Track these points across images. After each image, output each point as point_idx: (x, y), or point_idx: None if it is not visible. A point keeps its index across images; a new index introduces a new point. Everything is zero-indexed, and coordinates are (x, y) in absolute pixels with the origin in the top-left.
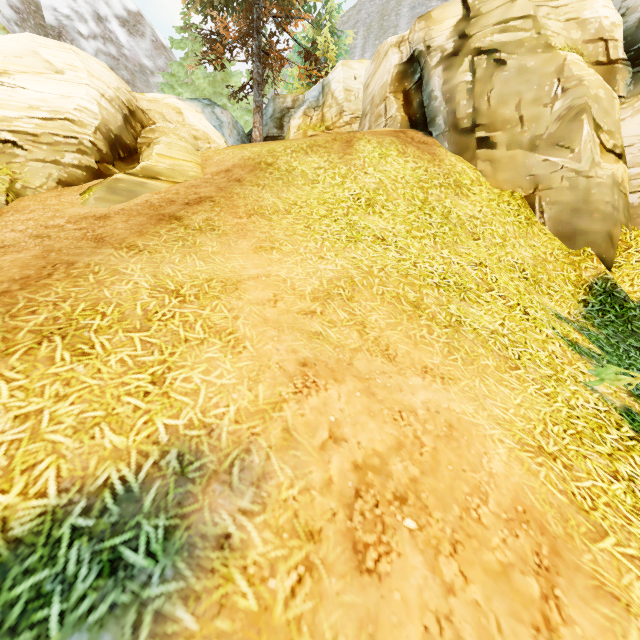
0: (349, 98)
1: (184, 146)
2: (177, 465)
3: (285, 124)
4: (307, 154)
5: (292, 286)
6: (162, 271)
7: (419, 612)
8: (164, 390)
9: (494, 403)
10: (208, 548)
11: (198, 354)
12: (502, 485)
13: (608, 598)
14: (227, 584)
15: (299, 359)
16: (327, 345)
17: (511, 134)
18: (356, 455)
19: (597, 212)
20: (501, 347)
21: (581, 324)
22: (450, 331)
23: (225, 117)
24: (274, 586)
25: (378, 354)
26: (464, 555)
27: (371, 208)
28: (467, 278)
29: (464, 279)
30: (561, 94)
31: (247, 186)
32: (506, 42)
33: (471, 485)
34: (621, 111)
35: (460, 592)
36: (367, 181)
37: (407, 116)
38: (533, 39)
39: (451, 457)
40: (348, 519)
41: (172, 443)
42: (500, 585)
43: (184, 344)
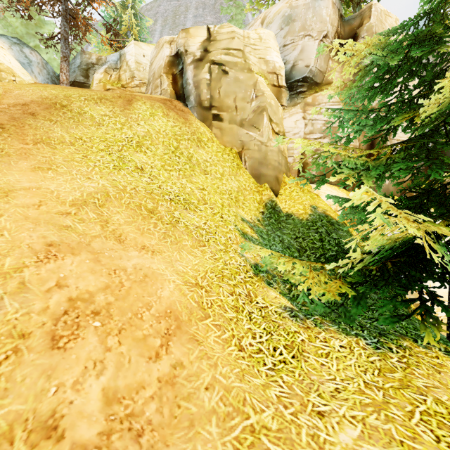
0: (139, 68)
1: None
2: None
3: (90, 75)
4: (97, 103)
5: (57, 196)
6: None
7: (85, 361)
8: None
9: (181, 264)
10: None
11: None
12: (164, 302)
13: (193, 341)
14: None
15: (47, 242)
16: (73, 233)
17: (231, 115)
18: (73, 293)
19: (270, 165)
20: (199, 235)
21: (256, 224)
22: (169, 226)
23: (34, 57)
24: None
25: (112, 239)
26: (124, 334)
27: (139, 148)
28: (193, 197)
29: (191, 197)
30: (255, 98)
31: (40, 120)
32: (228, 61)
33: (144, 303)
34: (284, 113)
35: (114, 350)
36: (139, 130)
37: (174, 91)
38: (242, 64)
39: (139, 291)
40: (54, 325)
41: None
42: (139, 344)
43: None
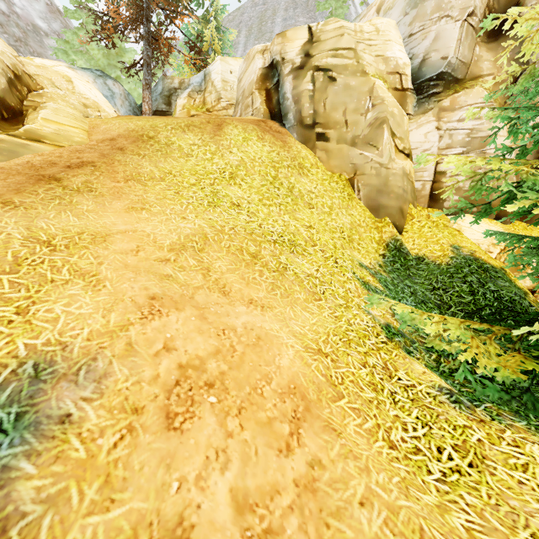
0: (226, 88)
1: (72, 113)
2: (32, 371)
3: (173, 102)
4: (184, 132)
5: (154, 240)
6: (36, 225)
7: (205, 449)
8: (27, 319)
9: (296, 323)
10: (52, 424)
11: (62, 291)
12: (284, 373)
13: (330, 431)
14: (64, 444)
15: (149, 294)
16: (175, 284)
17: (340, 132)
18: (182, 359)
19: (393, 193)
20: (312, 286)
21: (377, 270)
22: (277, 274)
23: (117, 89)
24: (101, 443)
25: (216, 291)
26: (245, 415)
27: (233, 180)
28: (299, 237)
29: (297, 237)
30: (371, 108)
31: (129, 155)
32: (336, 65)
33: (262, 374)
34: (410, 124)
35: (236, 436)
36: (231, 158)
37: (268, 109)
38: (354, 66)
39: (253, 357)
40: (166, 399)
41: (30, 356)
42: (264, 430)
43: (50, 284)
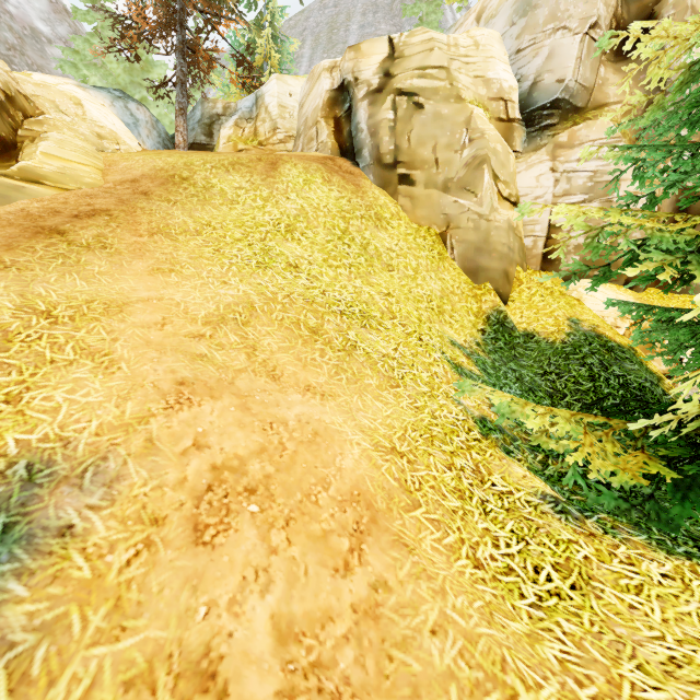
0: (283, 115)
1: (81, 146)
2: (25, 473)
3: (215, 132)
4: (228, 172)
5: (185, 310)
6: (32, 290)
7: (242, 568)
8: (19, 408)
9: (365, 415)
10: (49, 537)
11: (64, 375)
12: (347, 477)
13: (400, 546)
14: (64, 562)
15: (177, 379)
16: (210, 366)
17: (428, 174)
18: (217, 459)
19: (495, 252)
20: (388, 369)
21: (473, 350)
22: (343, 354)
23: (142, 114)
24: (111, 560)
25: (263, 374)
26: (294, 527)
27: (290, 234)
28: (374, 307)
29: (371, 308)
30: (468, 143)
31: (155, 201)
32: (424, 88)
33: (319, 478)
34: (518, 164)
35: (282, 552)
36: (289, 207)
37: (338, 143)
38: (447, 89)
39: (308, 457)
40: (195, 507)
41: (22, 455)
42: (318, 545)
43: (49, 365)
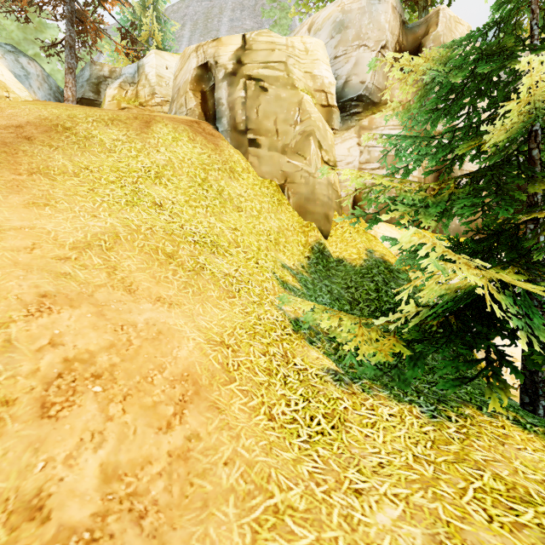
0: (161, 83)
1: None
2: None
3: (102, 90)
4: (108, 126)
5: (55, 237)
6: None
7: (81, 432)
8: None
9: (204, 318)
10: None
11: None
12: (180, 363)
13: (213, 409)
14: None
15: (40, 292)
16: (73, 282)
17: (271, 140)
18: (69, 353)
19: (318, 200)
20: (228, 284)
21: (299, 271)
22: (192, 274)
23: (33, 69)
24: None
25: (121, 289)
26: (130, 401)
27: (159, 180)
28: (223, 238)
29: (220, 239)
30: (300, 120)
31: (37, 145)
32: (268, 76)
33: (157, 364)
34: (336, 138)
35: (117, 419)
36: (158, 158)
37: (203, 111)
38: (285, 79)
39: (150, 350)
40: (44, 390)
41: None
42: (148, 412)
43: None
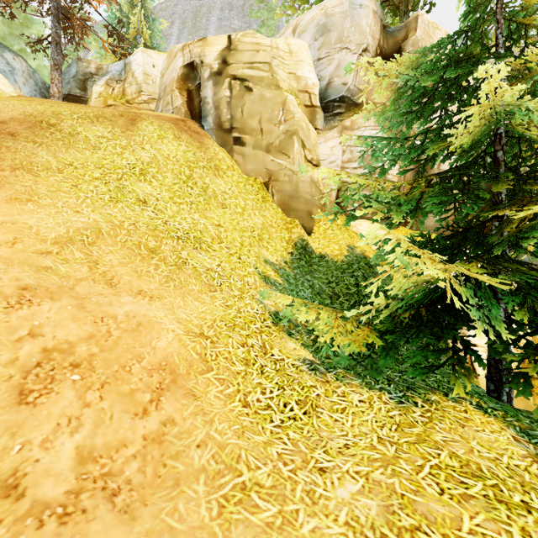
0: (147, 81)
1: None
2: None
3: (89, 87)
4: (93, 123)
5: (37, 232)
6: None
7: (58, 418)
8: None
9: (184, 311)
10: None
11: None
12: (159, 353)
13: (189, 396)
14: None
15: (20, 285)
16: (54, 276)
17: (256, 139)
18: (48, 344)
19: (302, 198)
20: (210, 279)
21: (282, 266)
22: (174, 268)
23: (18, 64)
24: None
25: (102, 282)
26: (108, 388)
27: (143, 177)
28: (207, 234)
29: (204, 235)
30: (284, 120)
31: (21, 141)
32: (252, 76)
33: (135, 354)
34: (319, 138)
35: (94, 405)
36: (143, 155)
37: (189, 109)
38: (269, 79)
39: (129, 341)
40: (23, 379)
41: None
42: (125, 399)
43: None
